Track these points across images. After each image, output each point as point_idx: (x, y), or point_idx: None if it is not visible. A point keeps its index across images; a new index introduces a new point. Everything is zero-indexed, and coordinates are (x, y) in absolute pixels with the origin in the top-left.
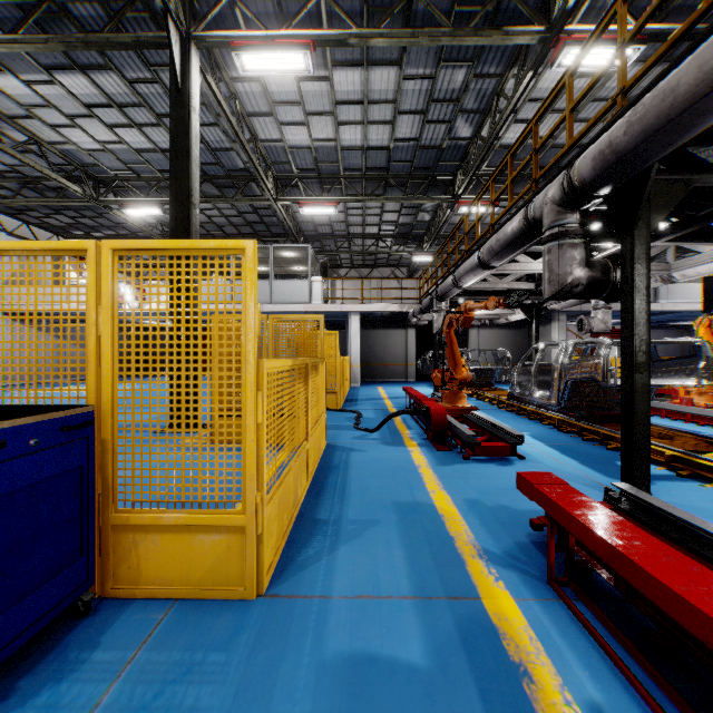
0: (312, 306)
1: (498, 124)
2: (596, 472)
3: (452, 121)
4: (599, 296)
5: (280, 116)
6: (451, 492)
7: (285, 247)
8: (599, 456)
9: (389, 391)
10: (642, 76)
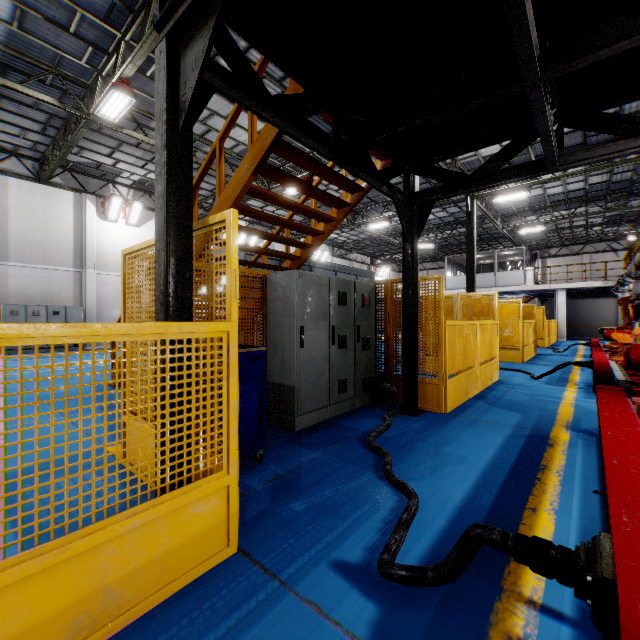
0: (526, 287)
1: None
2: None
3: (634, 170)
4: None
5: None
6: None
7: (505, 250)
8: None
9: None
10: None
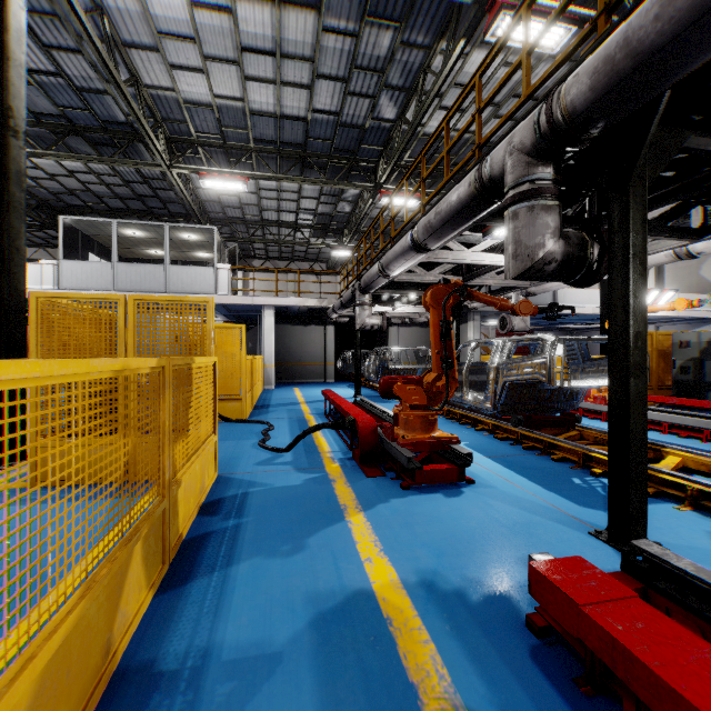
0: (218, 298)
1: (425, 102)
2: (560, 498)
3: (376, 97)
4: (572, 279)
5: (169, 55)
6: (396, 559)
7: (185, 227)
8: (551, 471)
9: (307, 394)
10: None
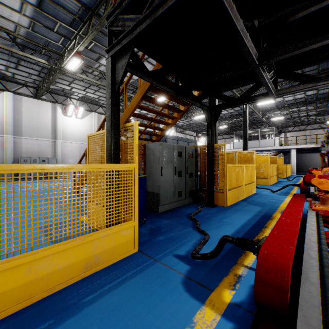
0: (275, 147)
1: None
2: None
3: None
4: None
5: None
6: None
7: (264, 128)
8: None
9: None
10: None
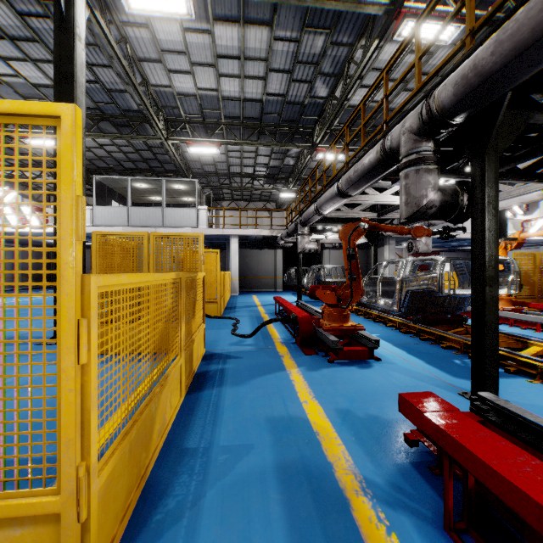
0: (199, 230)
1: (349, 84)
2: (442, 372)
3: (313, 82)
4: (448, 218)
5: (168, 64)
6: (323, 402)
7: (176, 181)
8: (439, 355)
9: (262, 299)
10: (491, 17)
